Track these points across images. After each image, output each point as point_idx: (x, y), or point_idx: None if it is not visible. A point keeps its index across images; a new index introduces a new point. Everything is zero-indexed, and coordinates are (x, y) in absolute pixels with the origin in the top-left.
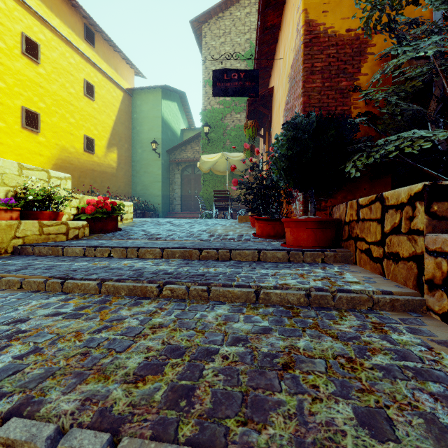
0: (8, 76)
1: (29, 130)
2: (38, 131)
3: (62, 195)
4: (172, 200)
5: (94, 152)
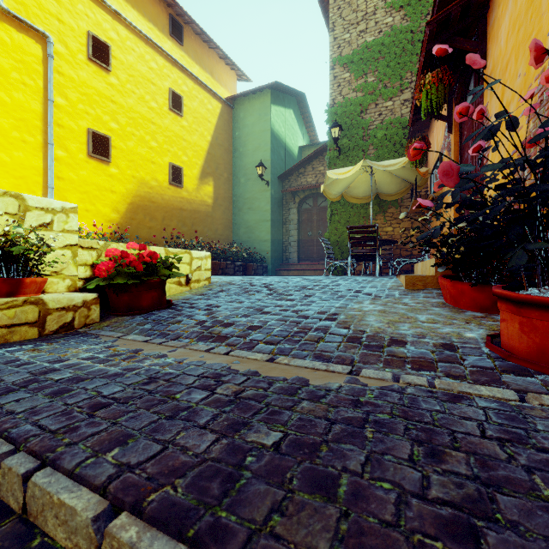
0: (70, 90)
1: (98, 160)
2: (108, 161)
3: (58, 243)
4: (286, 246)
5: (183, 185)
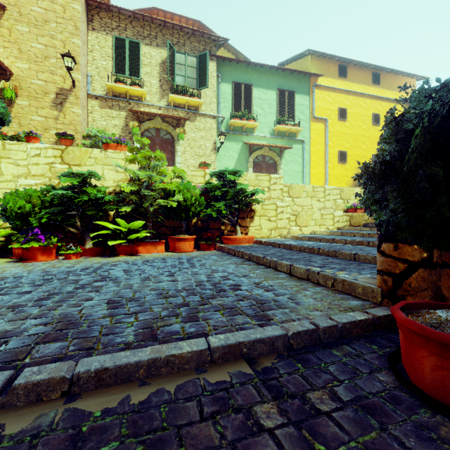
0: (332, 137)
1: (341, 163)
2: (345, 162)
3: None
4: None
5: None
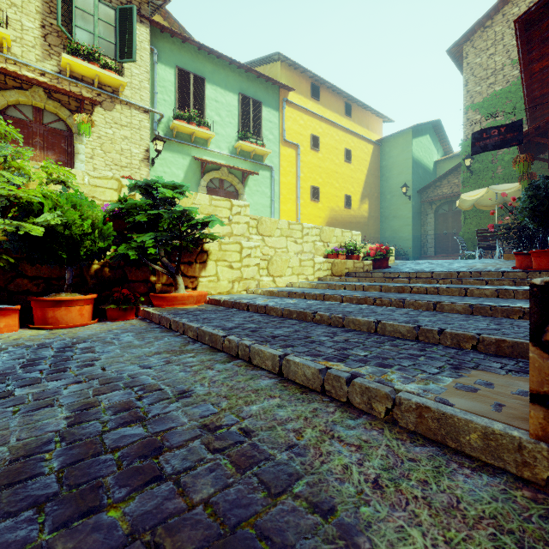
0: (304, 168)
1: (314, 201)
2: (318, 201)
3: (357, 245)
4: (424, 243)
5: (351, 207)
